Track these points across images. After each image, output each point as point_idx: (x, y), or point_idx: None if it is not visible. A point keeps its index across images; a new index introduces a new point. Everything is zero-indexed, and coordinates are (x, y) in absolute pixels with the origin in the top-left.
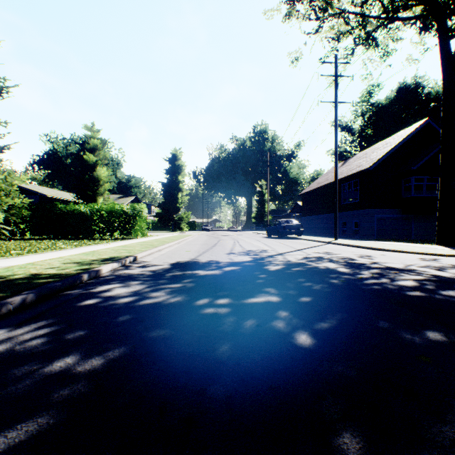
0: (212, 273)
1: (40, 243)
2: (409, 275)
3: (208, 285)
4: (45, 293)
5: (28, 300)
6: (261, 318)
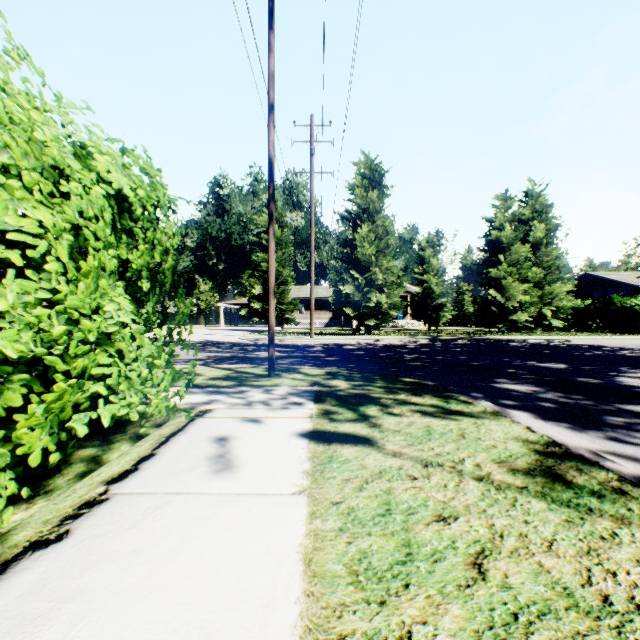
0: (560, 345)
1: (575, 334)
2: (634, 354)
3: (536, 345)
4: (496, 341)
5: (491, 341)
6: (512, 346)
